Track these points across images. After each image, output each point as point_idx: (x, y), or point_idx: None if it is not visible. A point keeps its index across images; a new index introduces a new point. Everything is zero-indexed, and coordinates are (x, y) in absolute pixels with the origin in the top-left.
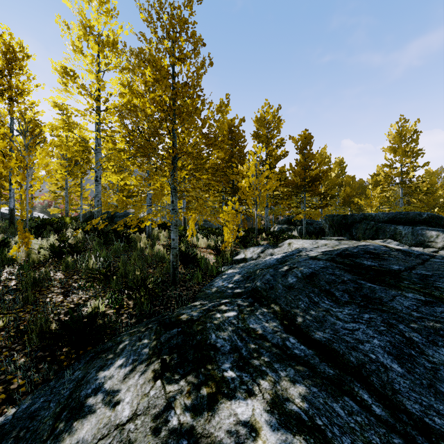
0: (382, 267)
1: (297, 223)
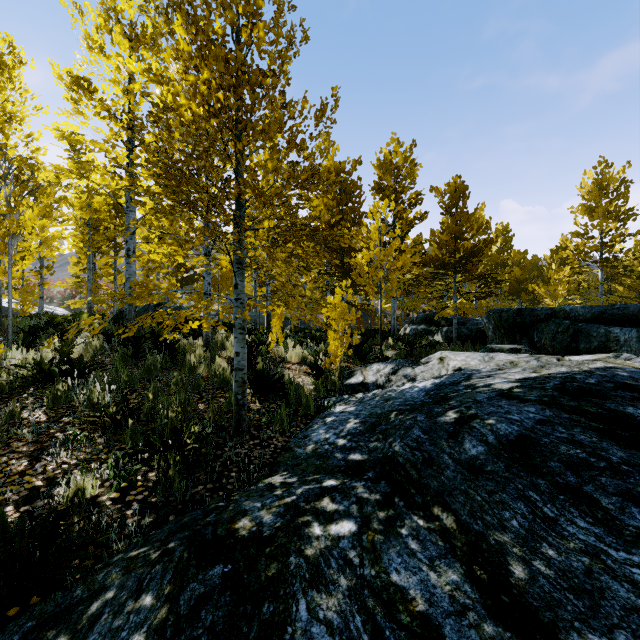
0: None
1: (441, 322)
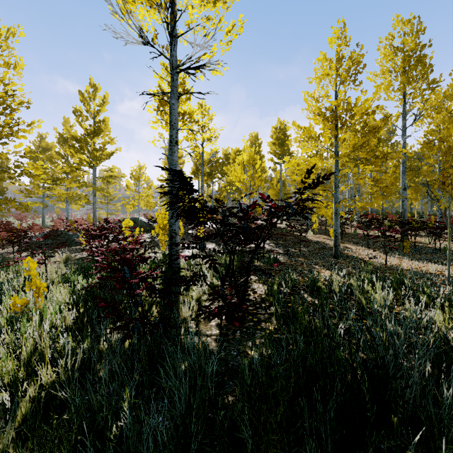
0: None
1: None
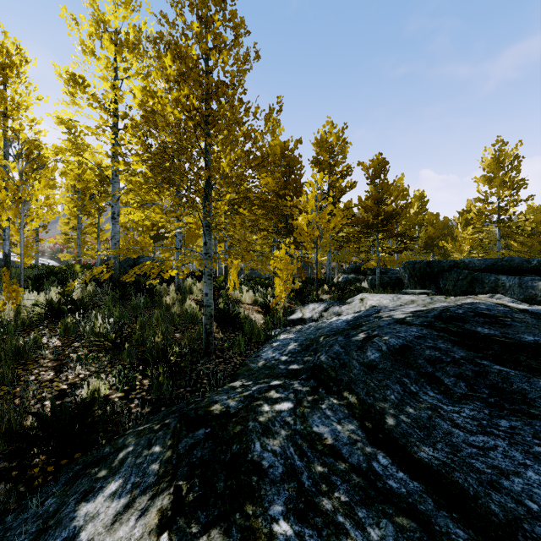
0: (508, 337)
1: (367, 271)
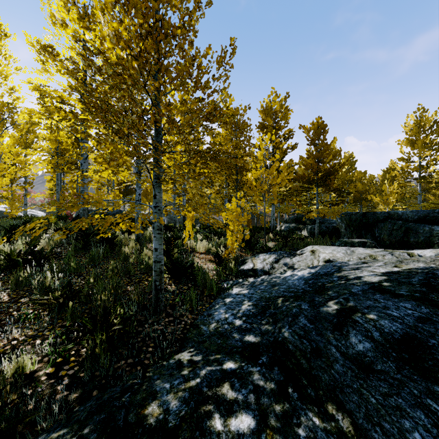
0: None
1: (306, 221)
